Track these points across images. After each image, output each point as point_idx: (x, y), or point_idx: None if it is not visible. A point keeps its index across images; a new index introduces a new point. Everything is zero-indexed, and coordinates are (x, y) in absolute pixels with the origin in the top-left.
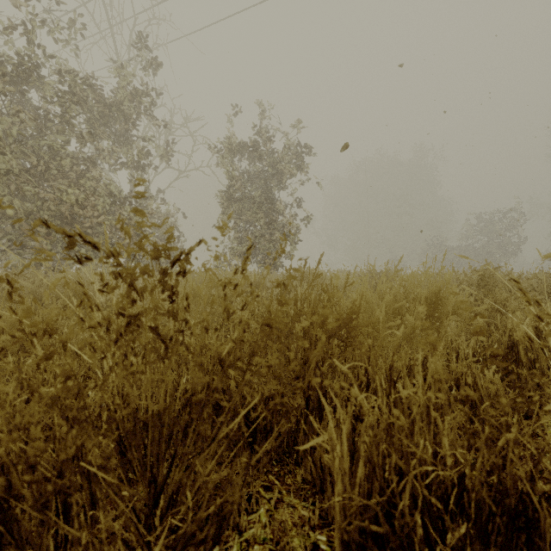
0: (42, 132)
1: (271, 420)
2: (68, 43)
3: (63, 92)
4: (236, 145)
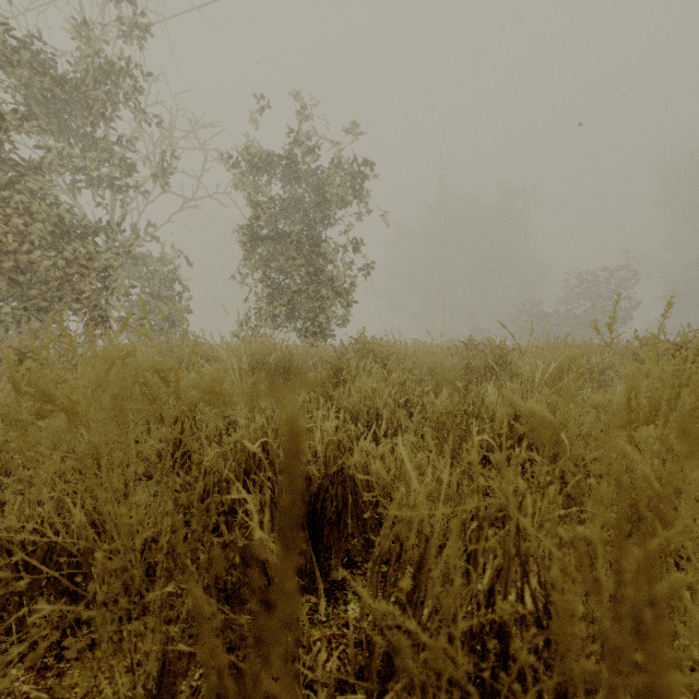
0: None
1: None
2: None
3: None
4: (265, 159)
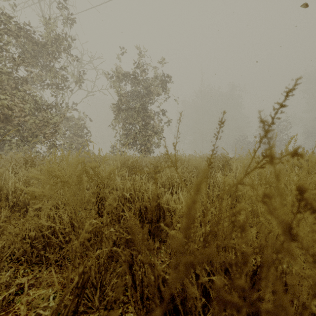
0: None
1: None
2: None
3: None
4: (123, 74)
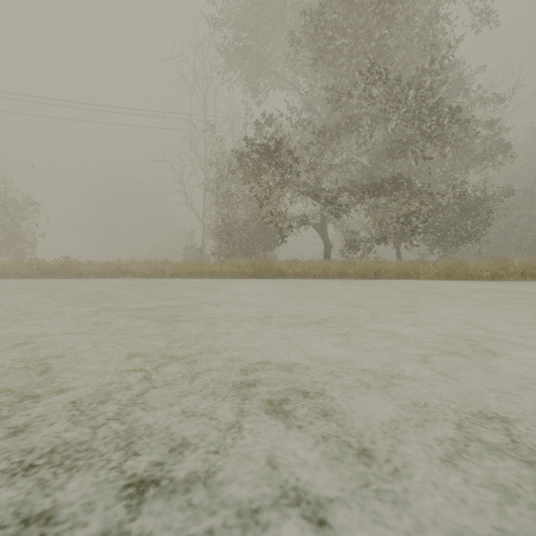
0: None
1: None
2: None
3: None
4: None
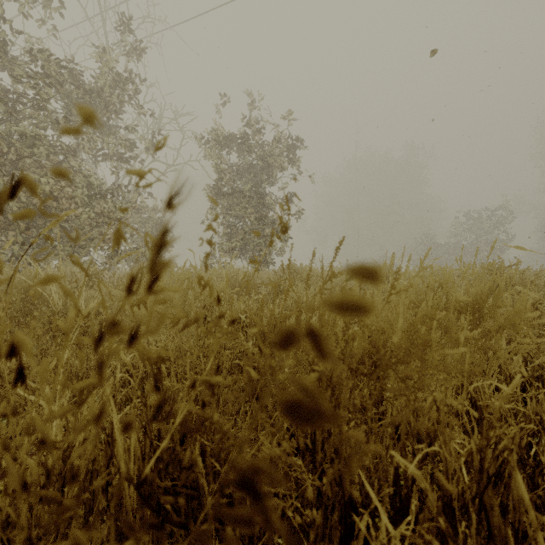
0: (12, 116)
1: (259, 538)
2: (43, 22)
3: (33, 72)
4: (225, 138)
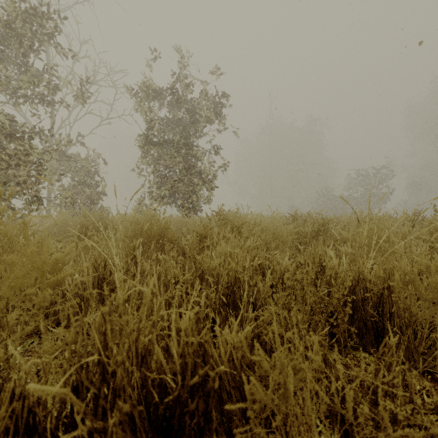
0: None
1: None
2: None
3: None
4: (155, 90)
